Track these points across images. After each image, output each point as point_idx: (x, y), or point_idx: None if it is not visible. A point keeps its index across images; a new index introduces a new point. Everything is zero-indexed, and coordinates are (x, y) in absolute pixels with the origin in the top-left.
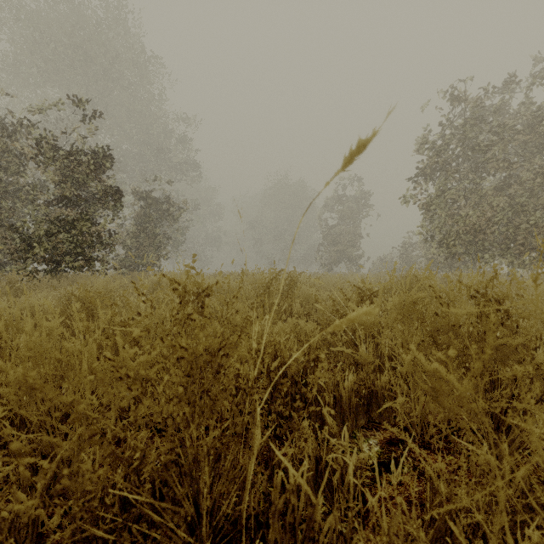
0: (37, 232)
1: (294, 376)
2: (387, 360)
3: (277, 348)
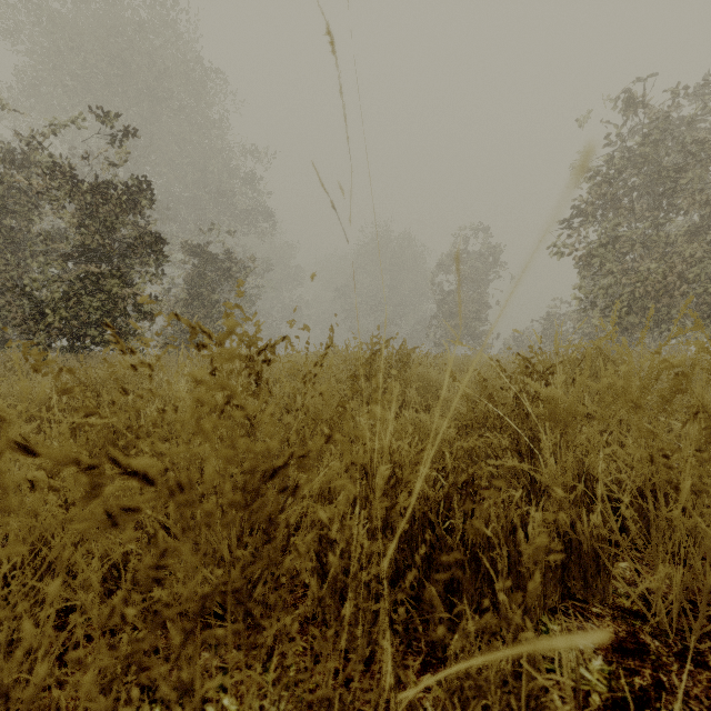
0: (52, 296)
1: (428, 512)
2: (601, 486)
3: (395, 461)
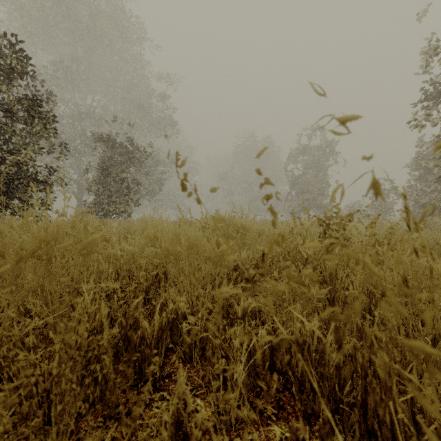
0: None
1: None
2: None
3: None
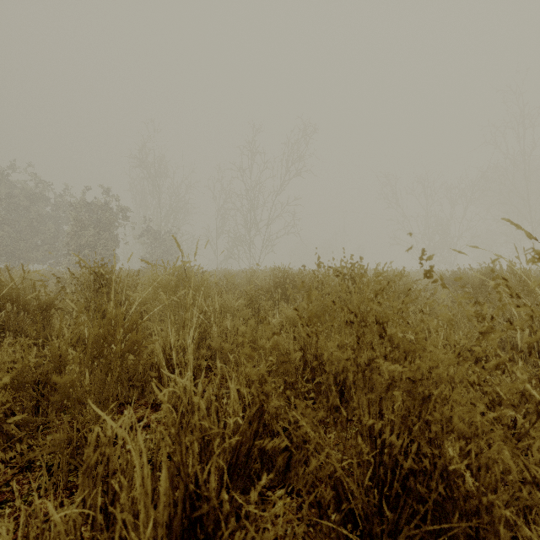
0: None
1: None
2: None
3: None
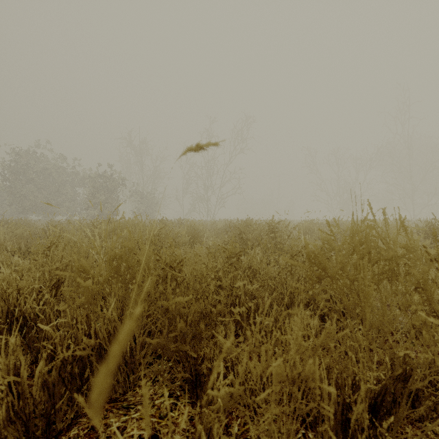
0: None
1: None
2: None
3: None
